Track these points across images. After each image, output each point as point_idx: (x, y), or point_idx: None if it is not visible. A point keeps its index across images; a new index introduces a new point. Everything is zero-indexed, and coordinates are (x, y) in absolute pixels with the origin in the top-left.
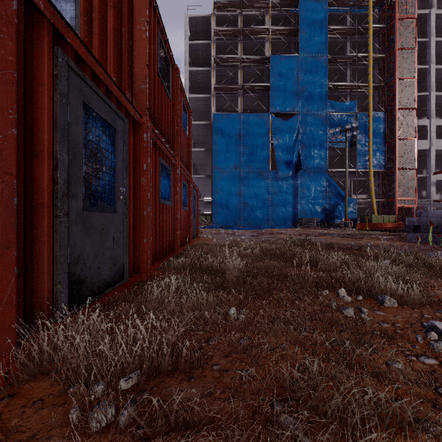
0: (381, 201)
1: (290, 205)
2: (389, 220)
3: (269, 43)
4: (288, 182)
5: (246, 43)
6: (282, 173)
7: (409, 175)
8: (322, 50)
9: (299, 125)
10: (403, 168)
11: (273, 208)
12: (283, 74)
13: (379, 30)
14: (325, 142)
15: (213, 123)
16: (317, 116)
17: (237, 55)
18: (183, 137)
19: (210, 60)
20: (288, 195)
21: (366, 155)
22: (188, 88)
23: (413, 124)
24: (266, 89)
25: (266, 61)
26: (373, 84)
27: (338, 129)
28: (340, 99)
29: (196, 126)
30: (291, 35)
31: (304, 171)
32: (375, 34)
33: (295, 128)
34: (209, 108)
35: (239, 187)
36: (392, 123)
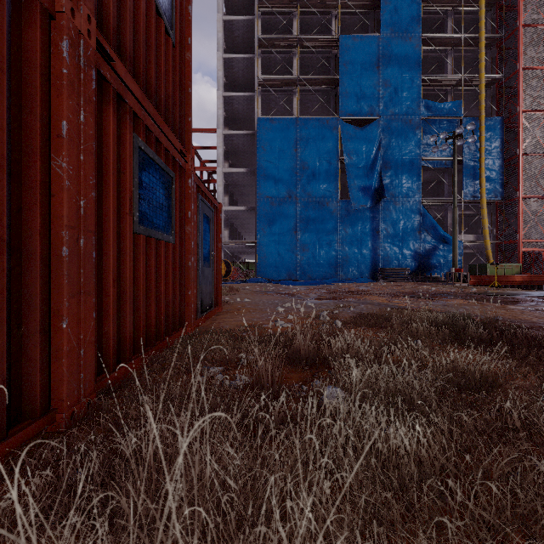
0: (495, 244)
1: (368, 249)
2: (512, 271)
3: (337, 20)
4: (365, 217)
5: (304, 20)
6: (356, 204)
7: (534, 208)
8: (413, 28)
9: (380, 134)
10: (530, 197)
11: (343, 254)
12: (358, 61)
13: (493, 0)
14: (418, 159)
15: (257, 132)
16: (406, 122)
17: (292, 34)
18: (142, 2)
19: (253, 47)
20: (365, 235)
21: (476, 177)
22: (223, 86)
23: (543, 133)
24: (333, 84)
25: (333, 45)
26: (486, 77)
27: (442, 135)
28: (438, 100)
29: (234, 137)
30: (369, 8)
31: (388, 201)
32: (487, 8)
33: (376, 139)
34: (252, 114)
35: (295, 223)
36: (513, 132)
